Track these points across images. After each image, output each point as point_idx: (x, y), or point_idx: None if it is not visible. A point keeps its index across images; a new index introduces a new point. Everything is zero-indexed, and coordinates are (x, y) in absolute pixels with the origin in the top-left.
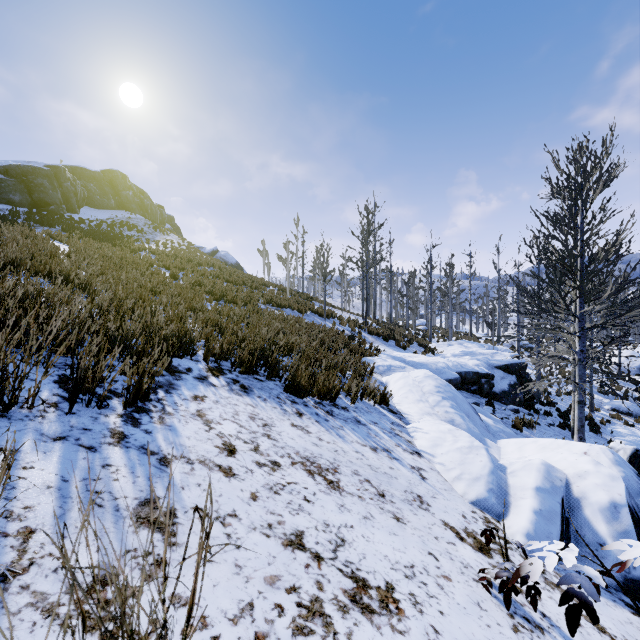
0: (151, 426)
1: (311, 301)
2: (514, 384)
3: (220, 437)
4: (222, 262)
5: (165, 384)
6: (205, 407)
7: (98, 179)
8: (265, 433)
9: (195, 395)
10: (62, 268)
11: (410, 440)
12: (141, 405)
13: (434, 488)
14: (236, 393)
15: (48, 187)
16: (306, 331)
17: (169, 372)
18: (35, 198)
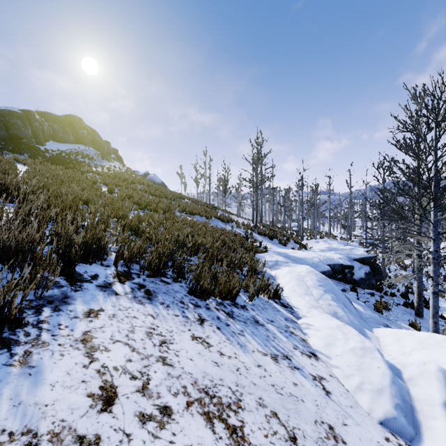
0: (2, 373)
1: (215, 210)
2: (368, 273)
3: (100, 374)
4: (151, 182)
5: (58, 298)
6: (96, 326)
7: (61, 121)
8: (160, 356)
9: (89, 309)
10: (3, 182)
11: (304, 338)
12: (7, 335)
13: (341, 407)
14: (138, 301)
15: (21, 125)
16: (211, 233)
17: (70, 281)
18: (11, 133)
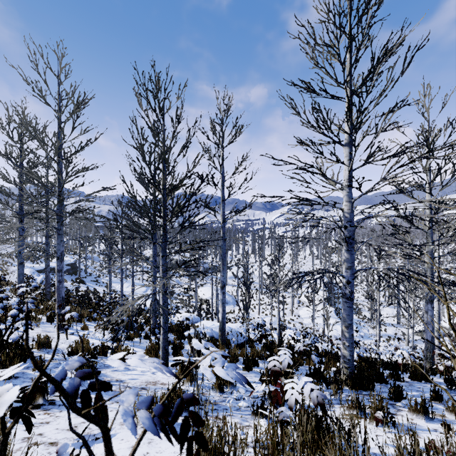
0: None
1: None
2: (69, 269)
3: None
4: None
5: None
6: None
7: None
8: None
9: None
10: None
11: None
12: None
13: None
14: None
15: None
16: None
17: None
18: None
